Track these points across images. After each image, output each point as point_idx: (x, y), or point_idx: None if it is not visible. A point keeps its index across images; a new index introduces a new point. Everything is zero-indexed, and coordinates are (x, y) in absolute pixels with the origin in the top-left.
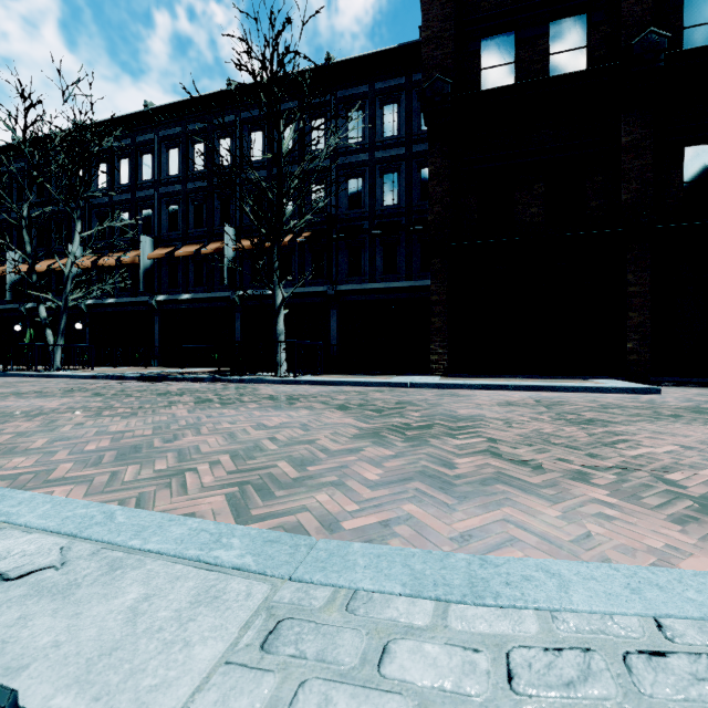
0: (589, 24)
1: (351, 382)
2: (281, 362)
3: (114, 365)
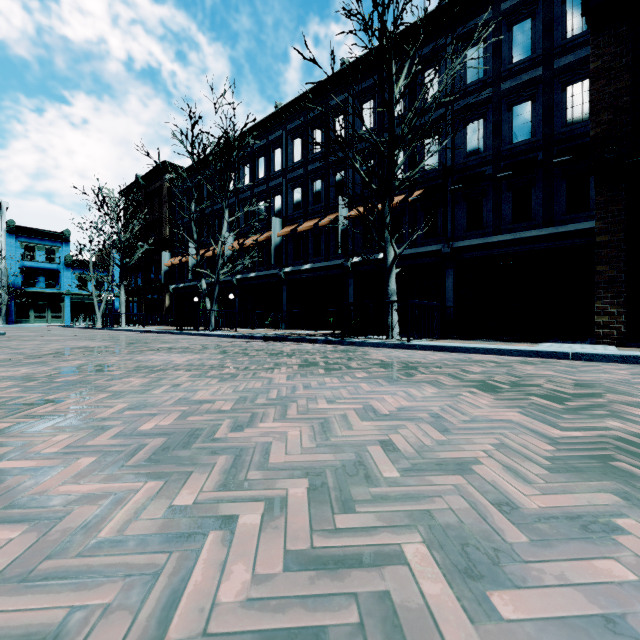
0: None
1: (480, 348)
2: (393, 324)
3: (253, 327)
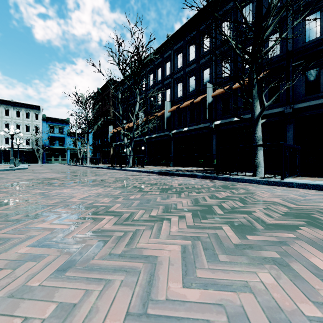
0: None
1: None
2: (259, 164)
3: (154, 165)
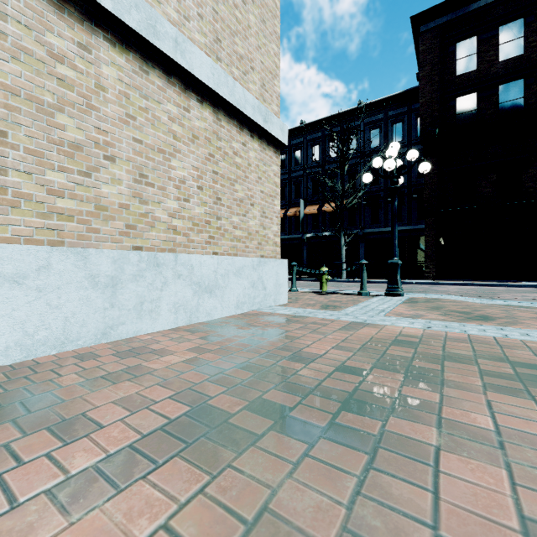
0: (524, 85)
1: (383, 281)
2: (344, 272)
3: None
